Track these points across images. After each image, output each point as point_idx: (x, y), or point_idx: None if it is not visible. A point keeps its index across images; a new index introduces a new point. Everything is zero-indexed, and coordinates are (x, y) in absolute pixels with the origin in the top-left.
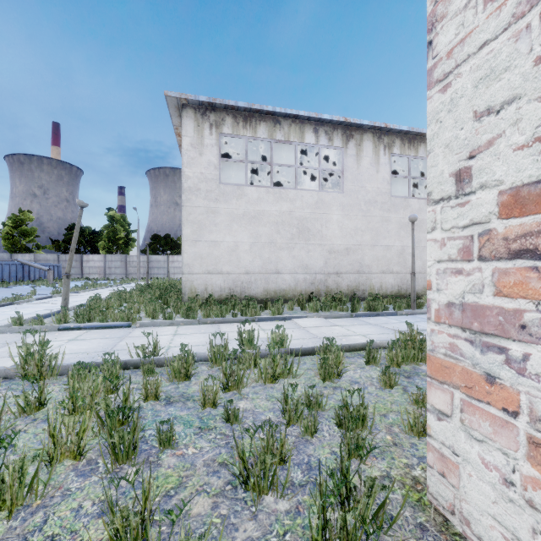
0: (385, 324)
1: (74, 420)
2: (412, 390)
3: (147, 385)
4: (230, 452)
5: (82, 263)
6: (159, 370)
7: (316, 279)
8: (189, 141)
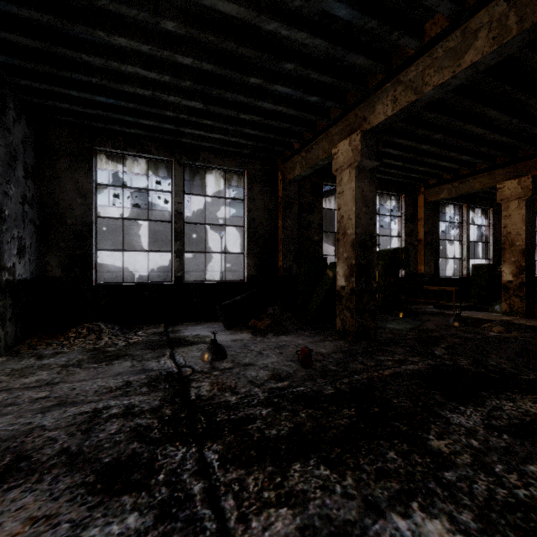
0: None
1: None
2: None
3: None
4: None
5: None
6: None
7: (168, 276)
8: None
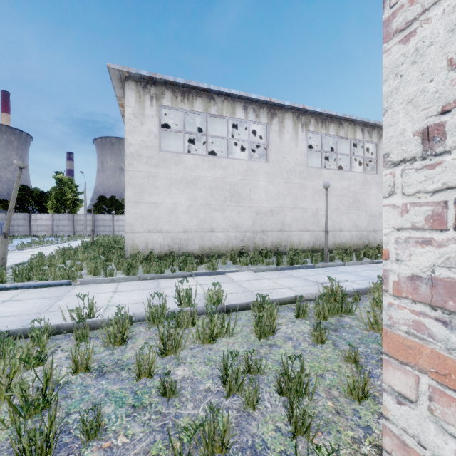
0: (306, 276)
1: None
2: (341, 344)
3: (77, 355)
4: (165, 454)
5: (30, 221)
6: (94, 333)
7: (245, 236)
8: (131, 111)
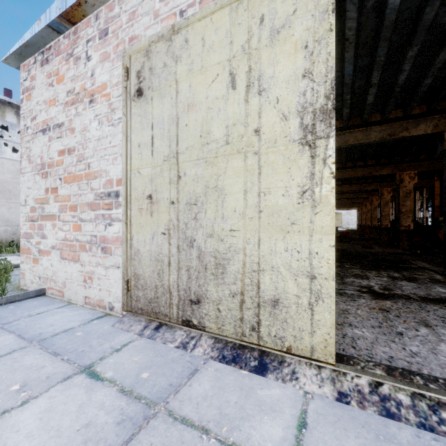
0: None
1: None
2: None
3: None
4: None
5: None
6: None
7: (18, 230)
8: None
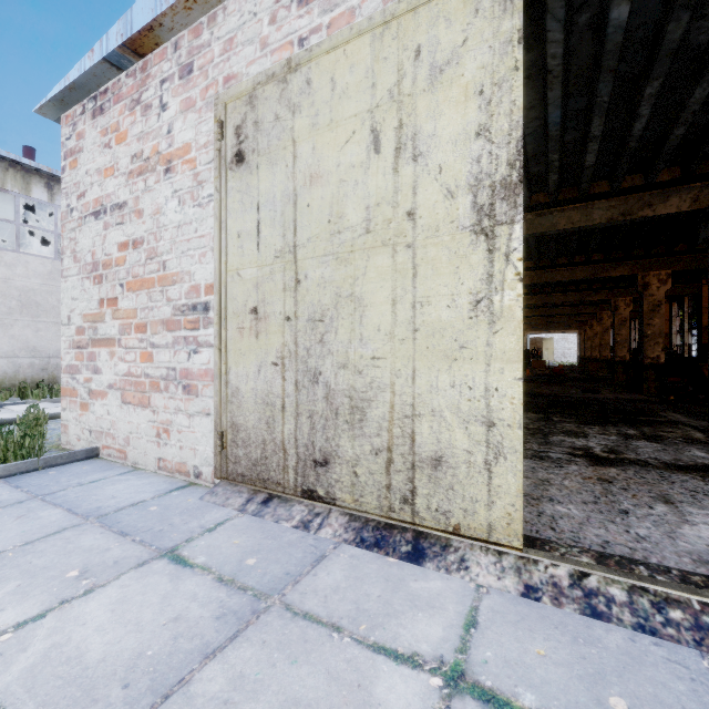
0: None
1: None
2: None
3: None
4: None
5: None
6: None
7: (50, 364)
8: None
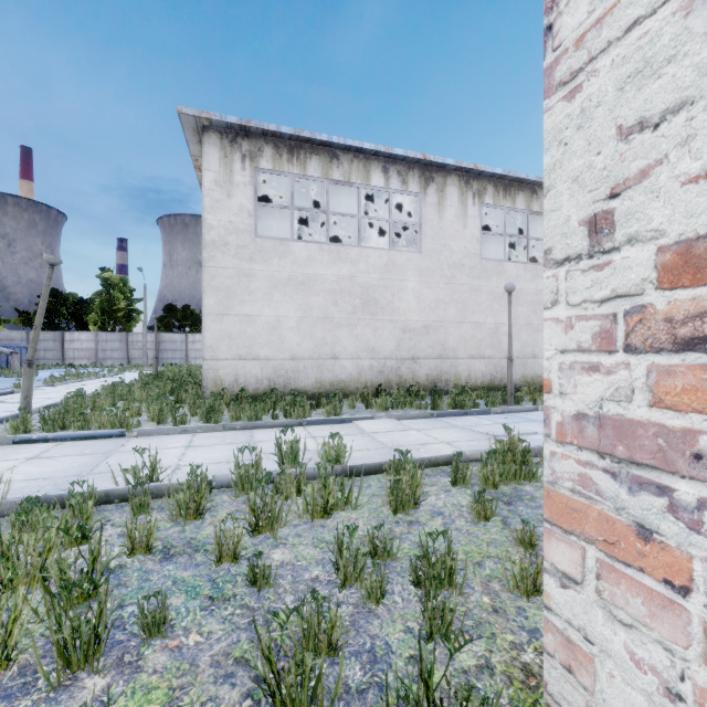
0: (475, 426)
1: (0, 602)
2: (514, 522)
3: (134, 530)
4: (249, 649)
5: (63, 343)
6: (158, 503)
7: (386, 366)
8: (213, 177)
